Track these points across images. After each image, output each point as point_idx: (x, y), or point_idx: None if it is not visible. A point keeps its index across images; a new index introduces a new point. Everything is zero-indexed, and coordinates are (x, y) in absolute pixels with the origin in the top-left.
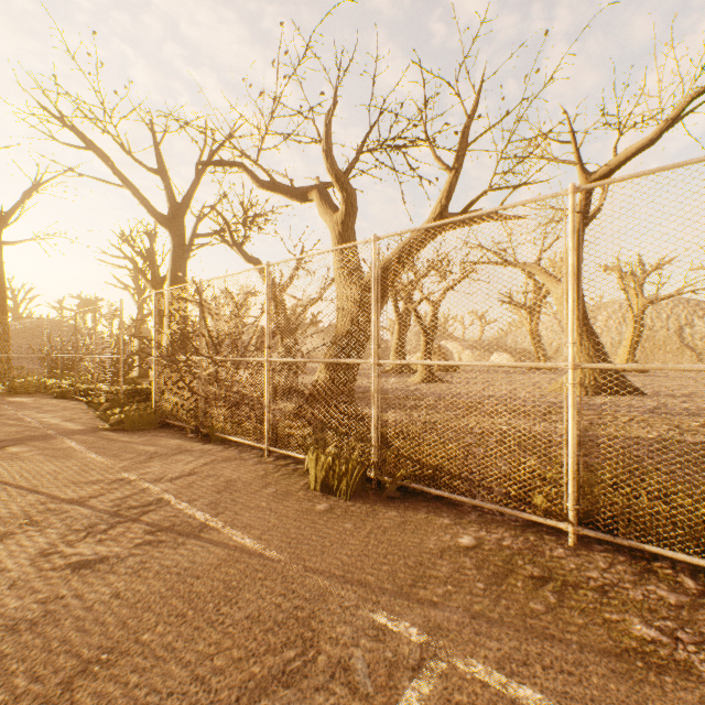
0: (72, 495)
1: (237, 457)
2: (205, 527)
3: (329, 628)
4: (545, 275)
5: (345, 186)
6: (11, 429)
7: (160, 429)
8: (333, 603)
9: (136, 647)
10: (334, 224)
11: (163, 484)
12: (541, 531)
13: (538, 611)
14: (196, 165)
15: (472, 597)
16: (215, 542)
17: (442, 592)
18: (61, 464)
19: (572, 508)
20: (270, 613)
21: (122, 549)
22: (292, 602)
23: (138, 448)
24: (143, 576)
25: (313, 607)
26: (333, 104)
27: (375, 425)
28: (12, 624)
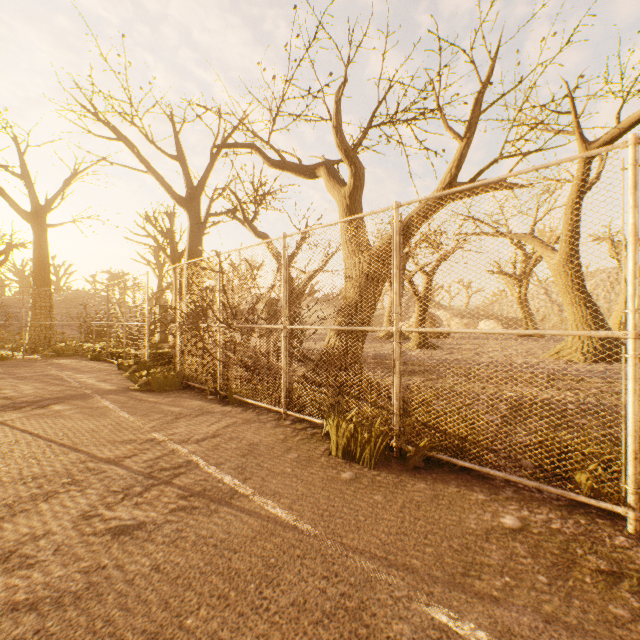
0: (108, 454)
1: (255, 420)
2: (235, 493)
3: (384, 624)
4: (540, 245)
5: (353, 161)
6: (54, 388)
7: (182, 390)
8: (381, 591)
9: (180, 634)
10: (341, 197)
11: (190, 445)
12: (590, 513)
13: (623, 619)
14: (211, 151)
15: (537, 594)
16: (247, 511)
17: (500, 584)
18: (97, 422)
19: (633, 491)
20: (316, 600)
21: (158, 514)
22: (337, 587)
23: (164, 409)
24: (181, 547)
25: (361, 596)
26: (344, 81)
27: (396, 393)
28: (57, 596)
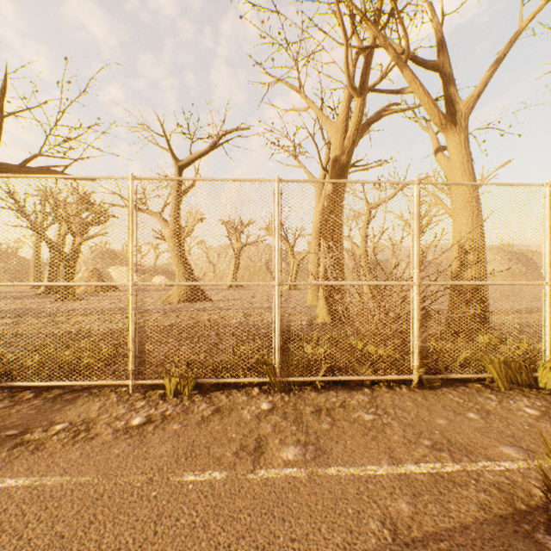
0: None
1: None
2: None
3: None
4: (164, 222)
5: None
6: None
7: None
8: None
9: None
10: None
11: None
12: None
13: None
14: None
15: None
16: None
17: None
18: None
19: None
20: None
21: None
22: None
23: None
24: None
25: None
26: None
27: None
28: None
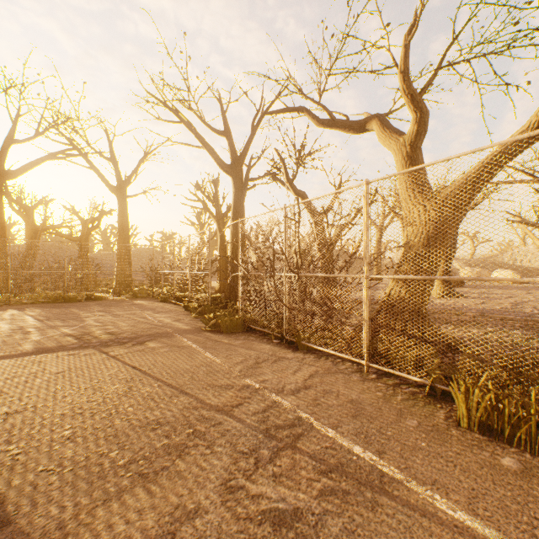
0: (214, 400)
1: (336, 370)
2: (381, 474)
3: None
4: None
5: (419, 105)
6: (143, 325)
7: (246, 332)
8: None
9: None
10: (400, 146)
11: (288, 397)
12: None
13: None
14: (252, 123)
15: None
16: (417, 509)
17: None
18: (189, 362)
19: None
20: None
21: (307, 497)
22: None
23: (240, 351)
24: None
25: None
26: (417, 20)
27: None
28: None
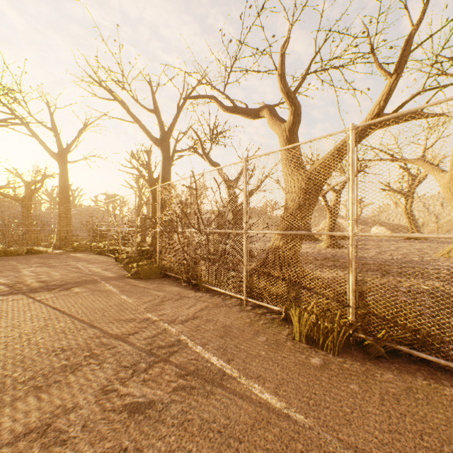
0: (116, 331)
1: (222, 304)
2: (223, 374)
3: None
4: (431, 167)
5: (293, 101)
6: (74, 274)
7: (162, 278)
8: None
9: None
10: (282, 131)
11: (177, 325)
12: None
13: None
14: (177, 105)
15: None
16: (238, 394)
17: None
18: (105, 303)
19: None
20: None
21: (163, 392)
22: None
23: (152, 293)
24: (189, 431)
25: None
26: (288, 37)
27: (352, 289)
28: None
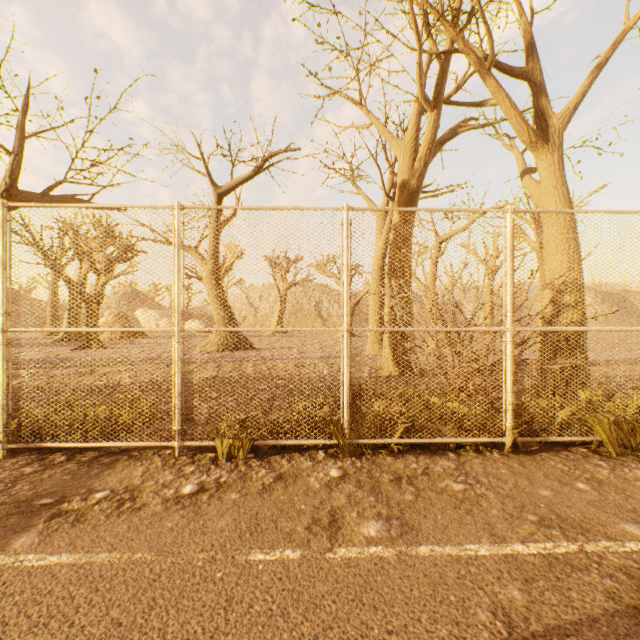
0: None
1: None
2: None
3: None
4: (200, 258)
5: None
6: None
7: None
8: None
9: None
10: None
11: None
12: None
13: None
14: None
15: None
16: None
17: None
18: None
19: (2, 431)
20: None
21: None
22: None
23: None
24: None
25: None
26: None
27: None
28: None
